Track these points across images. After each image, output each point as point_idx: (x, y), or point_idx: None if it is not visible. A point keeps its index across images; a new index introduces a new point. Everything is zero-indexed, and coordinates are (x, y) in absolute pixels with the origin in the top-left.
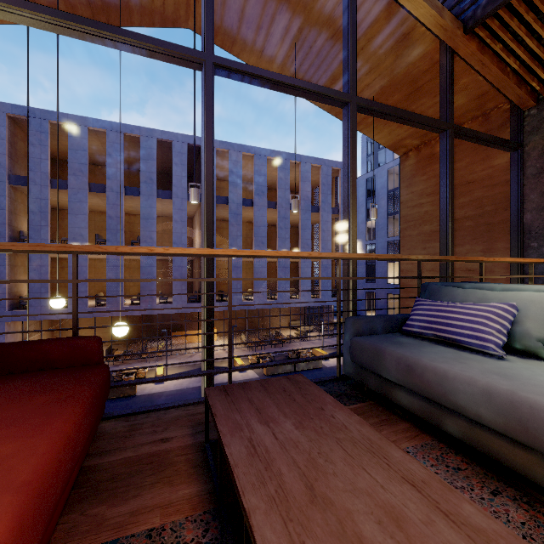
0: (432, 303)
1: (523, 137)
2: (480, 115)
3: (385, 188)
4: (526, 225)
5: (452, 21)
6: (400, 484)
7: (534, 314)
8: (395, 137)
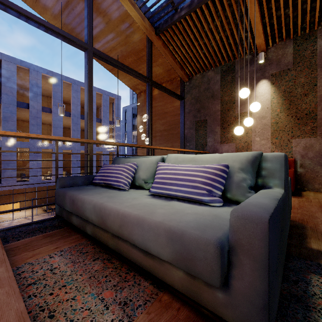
0: (106, 165)
1: (184, 94)
2: (170, 80)
3: None
4: (185, 135)
5: (149, 26)
6: None
7: (143, 168)
8: (133, 82)
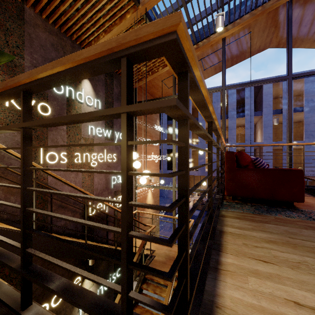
0: None
1: None
2: None
3: None
4: None
5: None
6: None
7: None
8: None
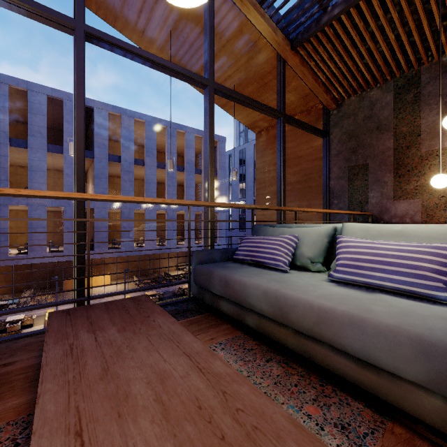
0: (251, 237)
1: (329, 128)
2: (305, 110)
3: (252, 158)
4: (331, 188)
5: (283, 39)
6: (179, 357)
7: (307, 242)
8: (252, 119)
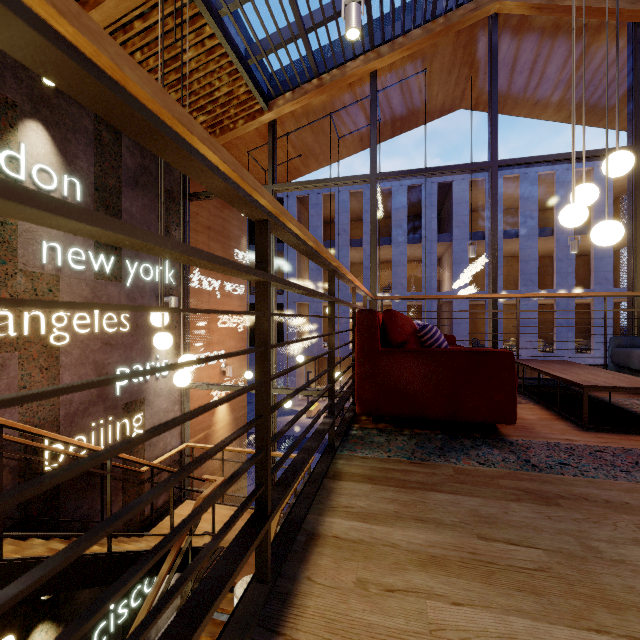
0: None
1: None
2: None
3: None
4: None
5: None
6: (601, 372)
7: None
8: None
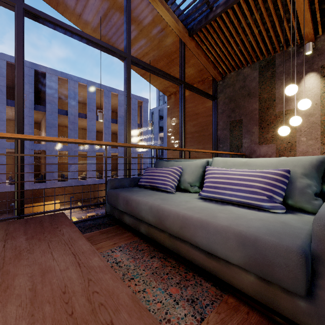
0: (151, 168)
1: (217, 94)
2: (201, 80)
3: None
4: (218, 136)
5: (183, 28)
6: (67, 256)
7: (188, 171)
8: (164, 85)
